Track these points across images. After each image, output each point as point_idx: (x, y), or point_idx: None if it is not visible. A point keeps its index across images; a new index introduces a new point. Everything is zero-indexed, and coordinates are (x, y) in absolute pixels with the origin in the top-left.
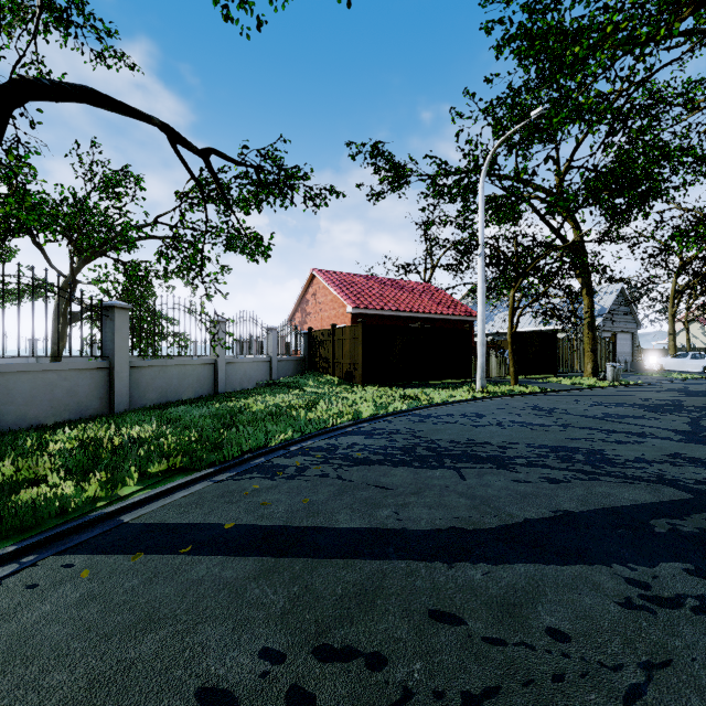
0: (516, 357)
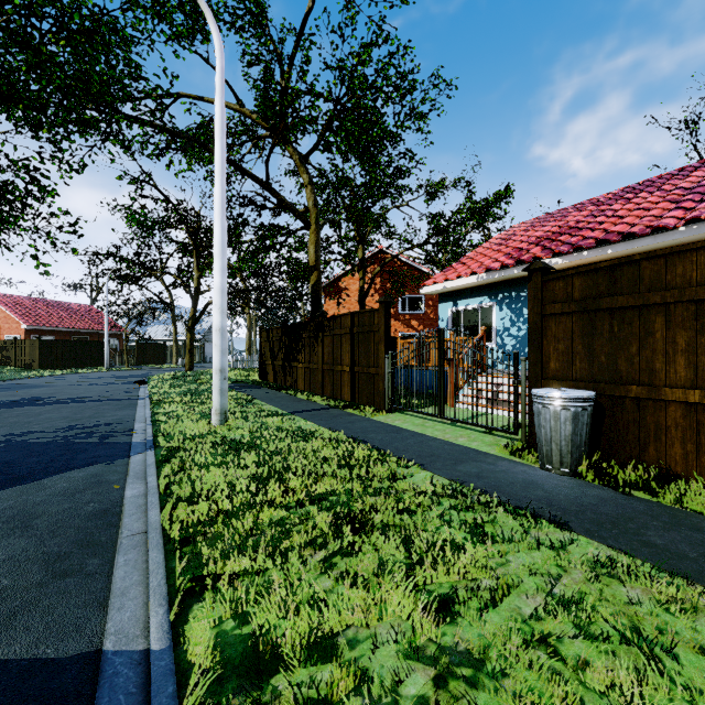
0: (140, 356)
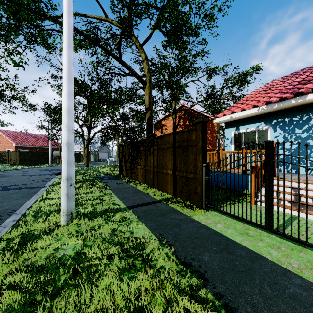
0: None
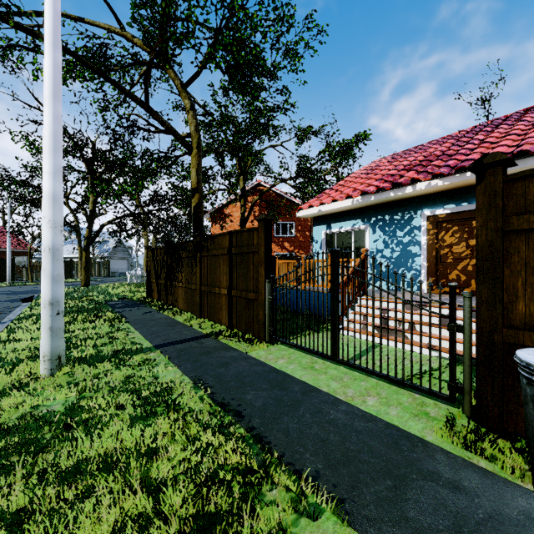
0: None
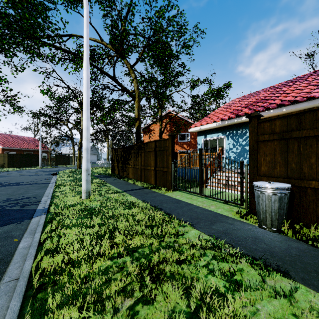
0: (57, 161)
